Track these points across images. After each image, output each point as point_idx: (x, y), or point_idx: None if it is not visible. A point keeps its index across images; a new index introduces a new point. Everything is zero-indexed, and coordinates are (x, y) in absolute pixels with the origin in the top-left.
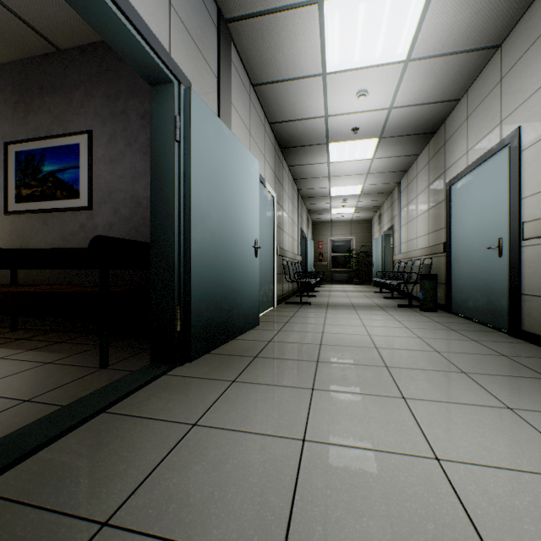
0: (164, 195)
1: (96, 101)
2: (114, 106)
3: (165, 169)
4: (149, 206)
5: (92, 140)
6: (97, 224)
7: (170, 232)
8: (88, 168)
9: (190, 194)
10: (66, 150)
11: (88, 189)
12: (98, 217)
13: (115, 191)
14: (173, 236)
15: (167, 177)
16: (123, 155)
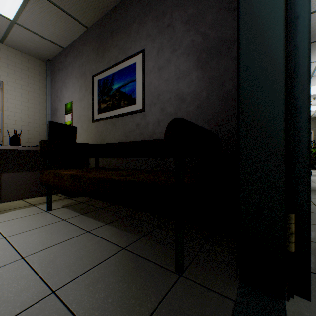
0: (263, 54)
1: (147, 25)
2: (161, 23)
3: (265, 16)
4: (192, 101)
5: (144, 57)
6: (148, 122)
7: (275, 104)
8: (141, 79)
9: (309, 43)
10: (126, 70)
11: (141, 95)
12: (149, 116)
13: (162, 93)
14: (282, 109)
15: (270, 25)
16: (169, 61)
